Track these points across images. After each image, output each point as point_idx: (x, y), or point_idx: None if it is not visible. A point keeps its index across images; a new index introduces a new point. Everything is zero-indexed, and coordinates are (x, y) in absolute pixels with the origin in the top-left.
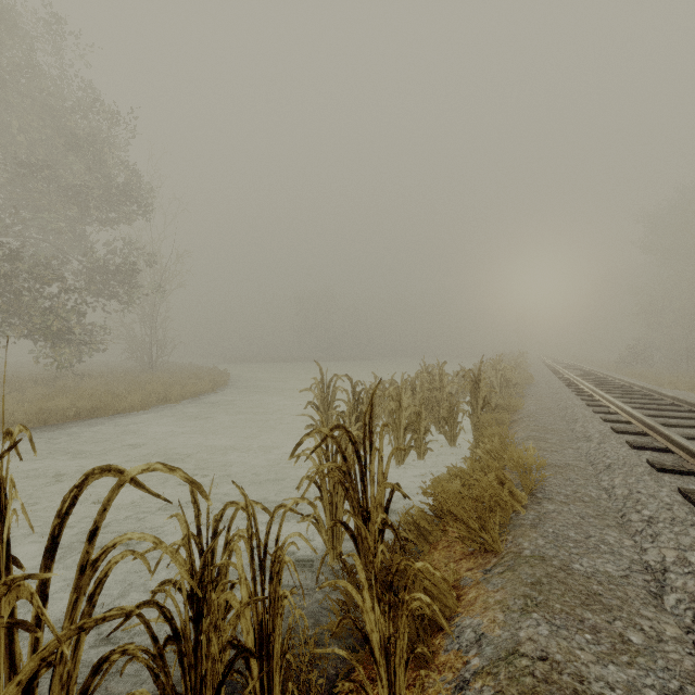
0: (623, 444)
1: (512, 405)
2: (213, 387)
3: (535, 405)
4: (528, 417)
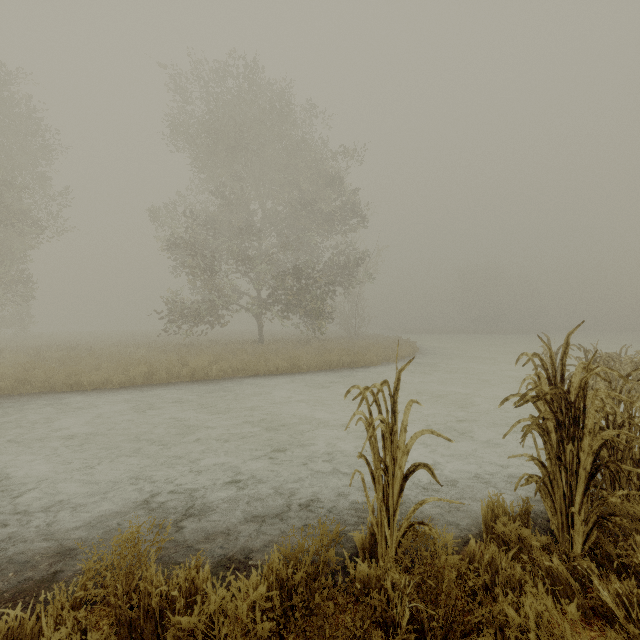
0: None
1: None
2: (412, 352)
3: None
4: None
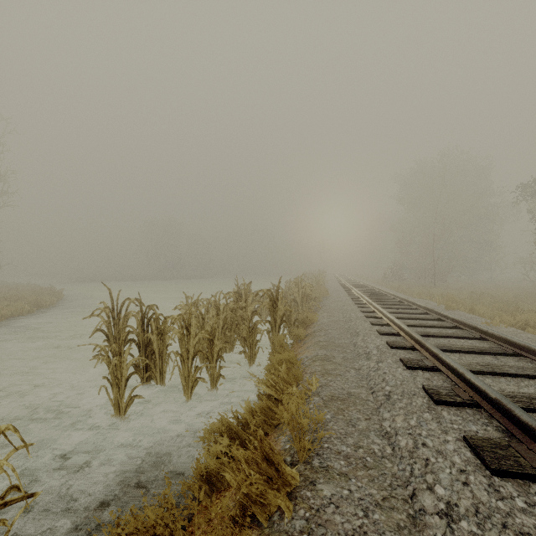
0: (398, 363)
1: (308, 319)
2: (30, 308)
3: (327, 318)
4: (320, 331)
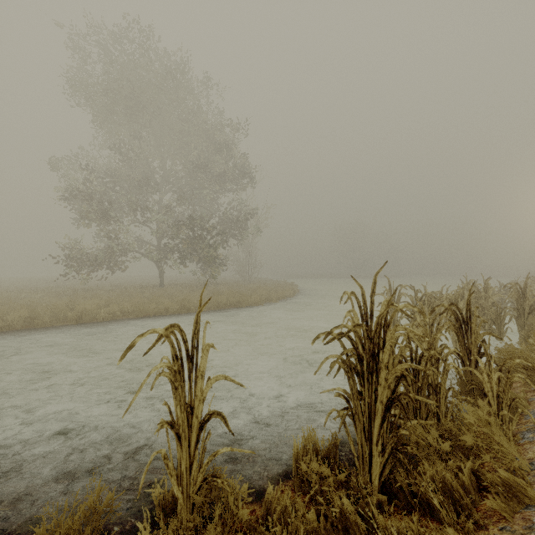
0: None
1: None
2: (293, 293)
3: None
4: None
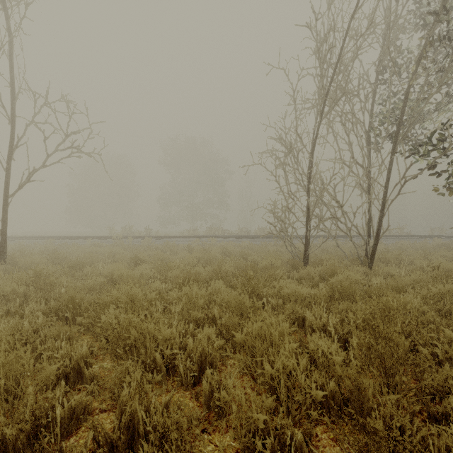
0: None
1: None
2: None
3: None
4: None
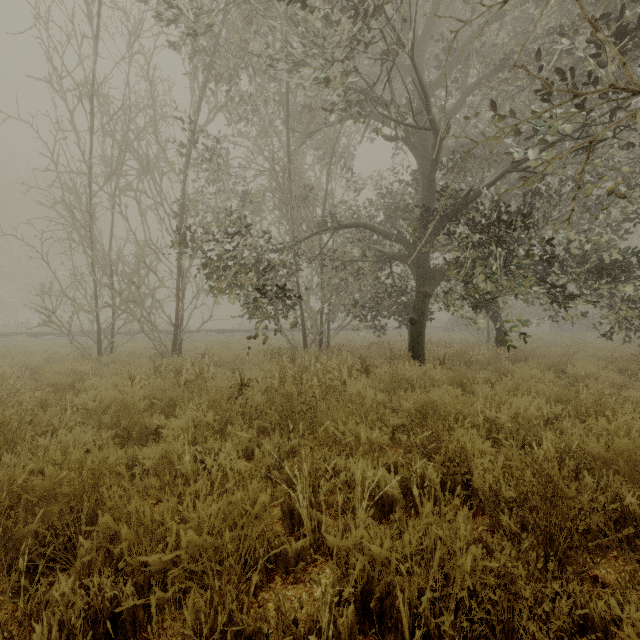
0: None
1: None
2: None
3: None
4: None
